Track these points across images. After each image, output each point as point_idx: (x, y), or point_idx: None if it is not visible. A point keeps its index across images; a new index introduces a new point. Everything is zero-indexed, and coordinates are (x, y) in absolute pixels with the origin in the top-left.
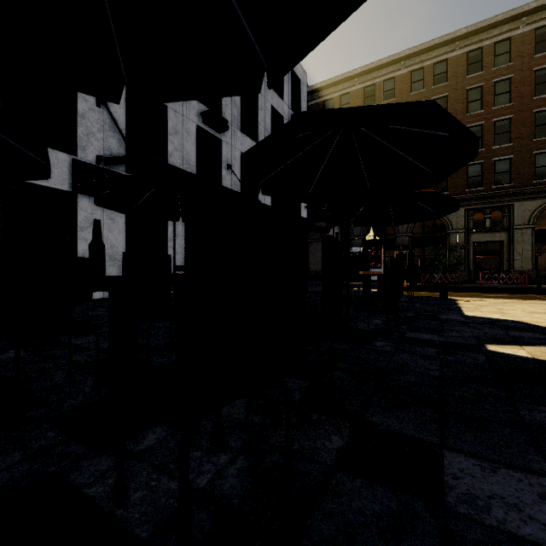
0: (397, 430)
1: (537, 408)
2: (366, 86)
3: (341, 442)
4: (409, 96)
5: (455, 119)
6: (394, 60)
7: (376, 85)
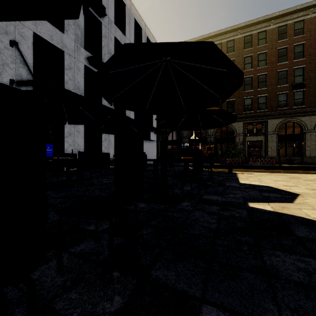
0: (172, 284)
1: (275, 253)
2: None
3: (120, 303)
4: None
5: (228, 58)
6: (206, 38)
7: None
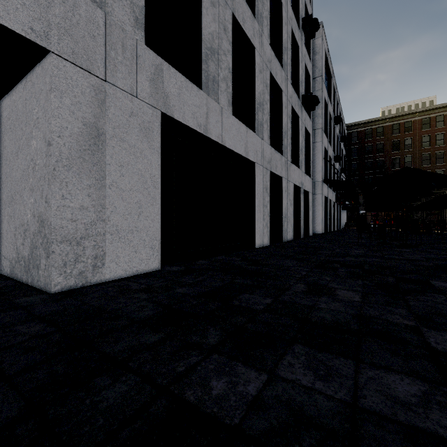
0: None
1: None
2: (367, 129)
3: None
4: (391, 136)
5: None
6: (384, 119)
7: (373, 129)
